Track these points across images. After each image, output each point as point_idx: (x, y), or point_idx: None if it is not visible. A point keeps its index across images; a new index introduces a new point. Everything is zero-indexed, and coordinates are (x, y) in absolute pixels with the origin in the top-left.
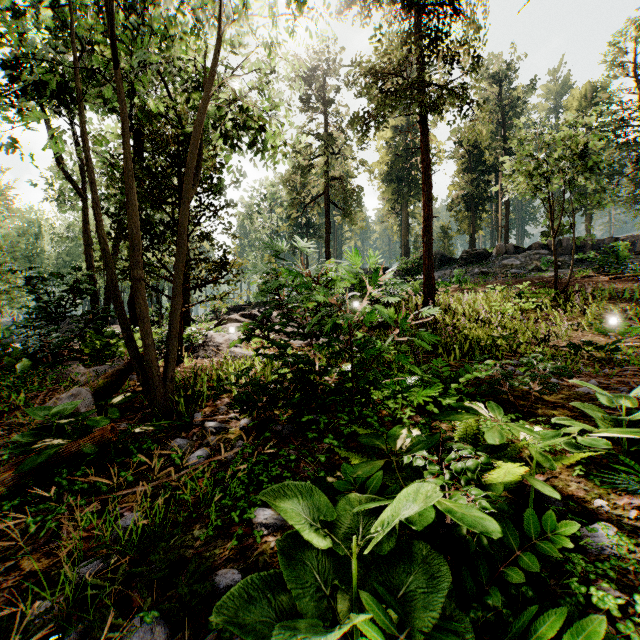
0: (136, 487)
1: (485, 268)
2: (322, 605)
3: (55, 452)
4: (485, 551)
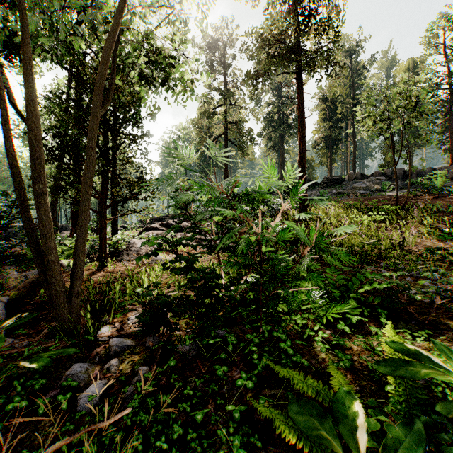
0: None
1: (340, 189)
2: None
3: None
4: None
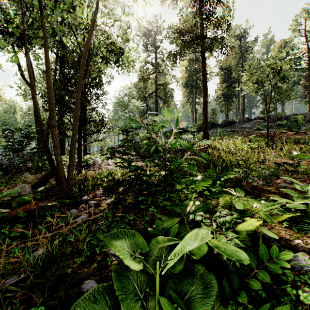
0: (45, 234)
1: (233, 128)
2: (137, 304)
3: (3, 216)
4: (238, 270)
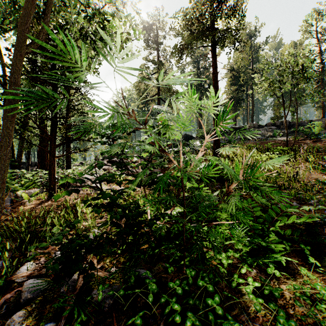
0: None
1: (243, 136)
2: None
3: None
4: None
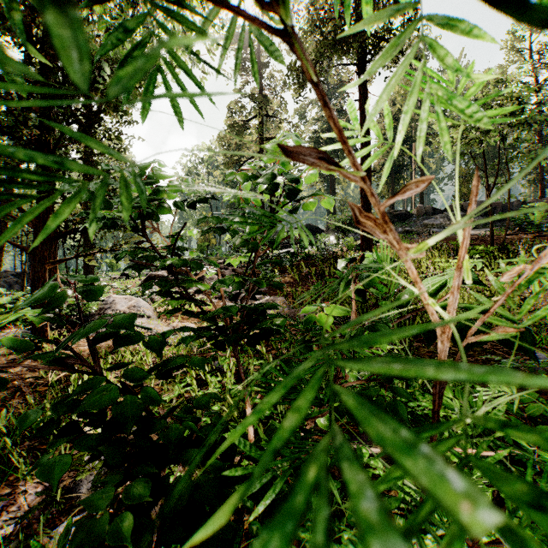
0: None
1: (408, 227)
2: None
3: None
4: None
